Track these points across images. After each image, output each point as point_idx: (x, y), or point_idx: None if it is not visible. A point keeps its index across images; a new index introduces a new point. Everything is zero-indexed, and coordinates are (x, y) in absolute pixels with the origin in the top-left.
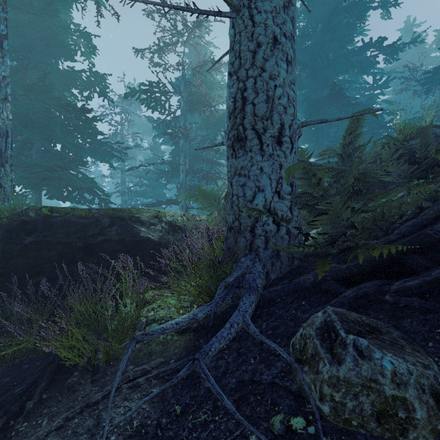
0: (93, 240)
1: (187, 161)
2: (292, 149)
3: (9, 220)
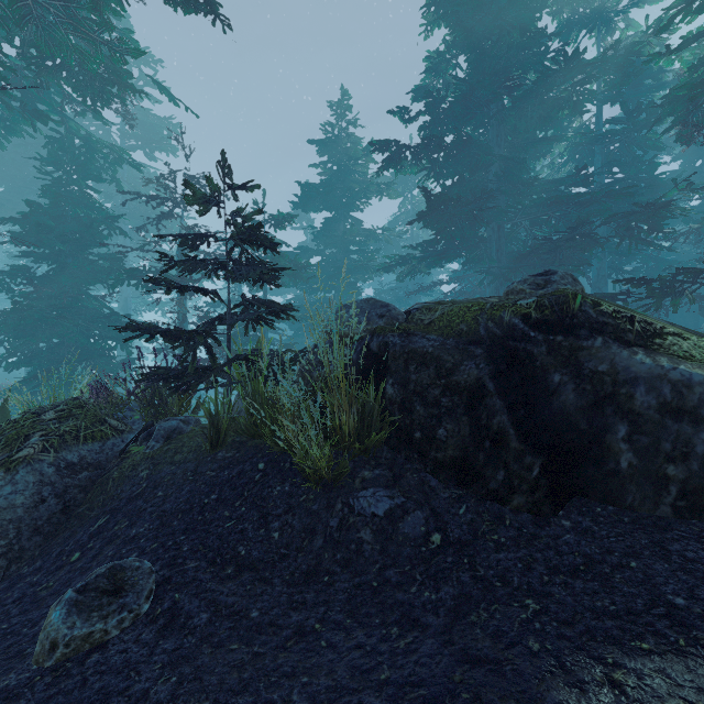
0: None
1: None
2: None
3: None
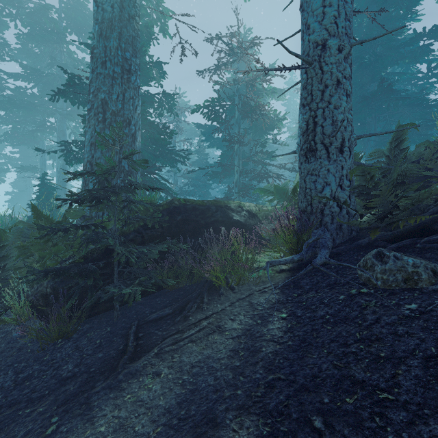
0: (209, 220)
1: (240, 163)
2: (350, 155)
3: (167, 206)
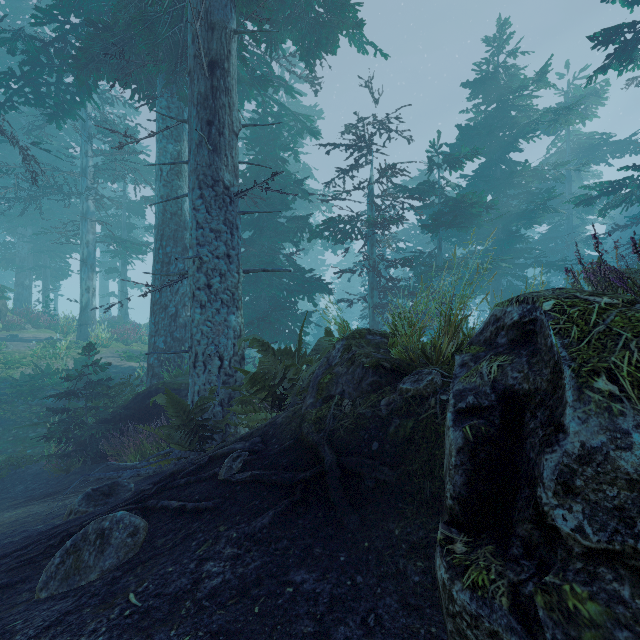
0: None
1: (375, 294)
2: (206, 370)
3: (146, 390)
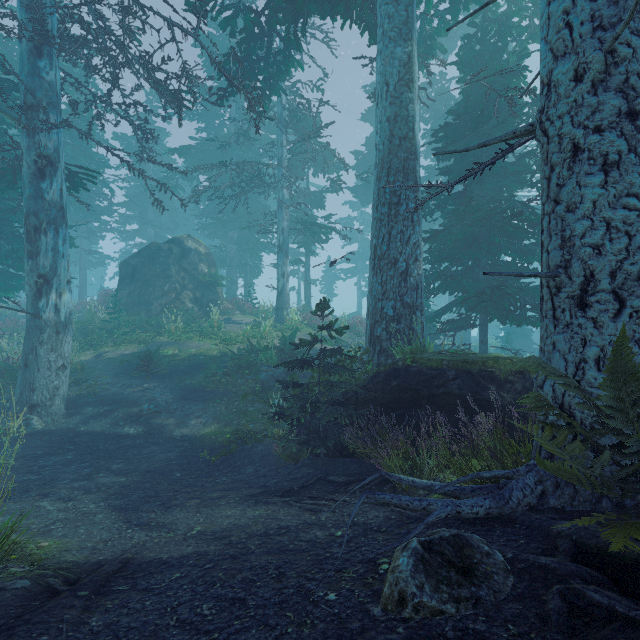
0: (435, 391)
1: None
2: (621, 310)
3: (388, 367)
